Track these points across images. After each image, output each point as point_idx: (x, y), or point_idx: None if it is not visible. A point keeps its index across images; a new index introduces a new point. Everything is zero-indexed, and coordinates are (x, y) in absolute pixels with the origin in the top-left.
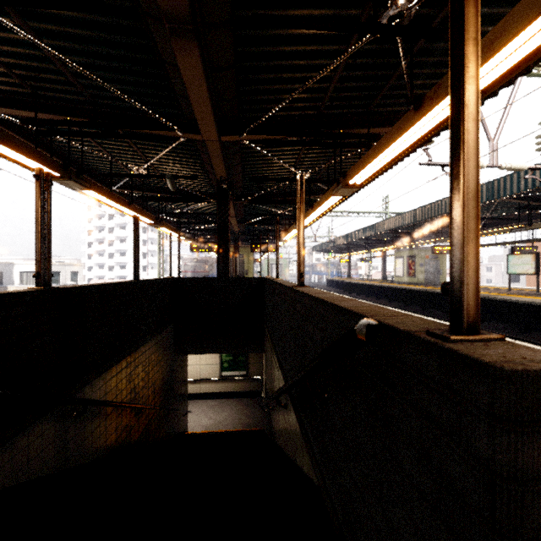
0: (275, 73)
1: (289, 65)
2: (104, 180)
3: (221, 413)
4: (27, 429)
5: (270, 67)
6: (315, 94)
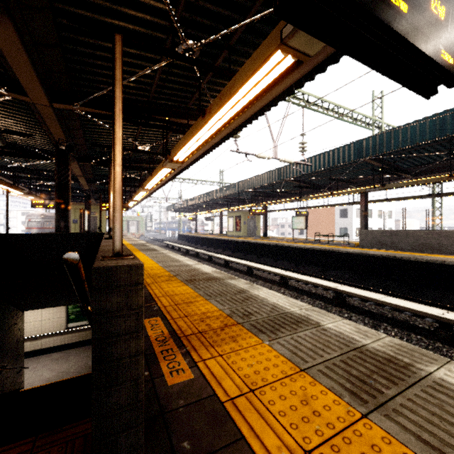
0: (104, 62)
1: None
2: None
3: (67, 363)
4: None
5: (98, 55)
6: (143, 86)
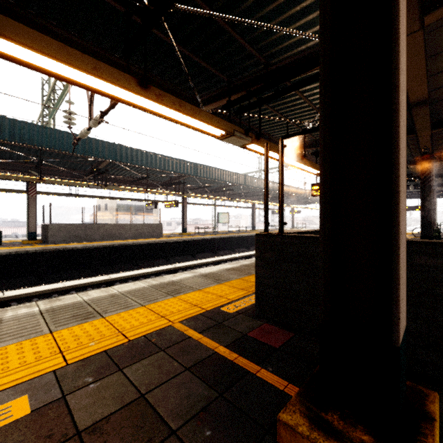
0: None
1: None
2: None
3: None
4: None
5: None
6: None
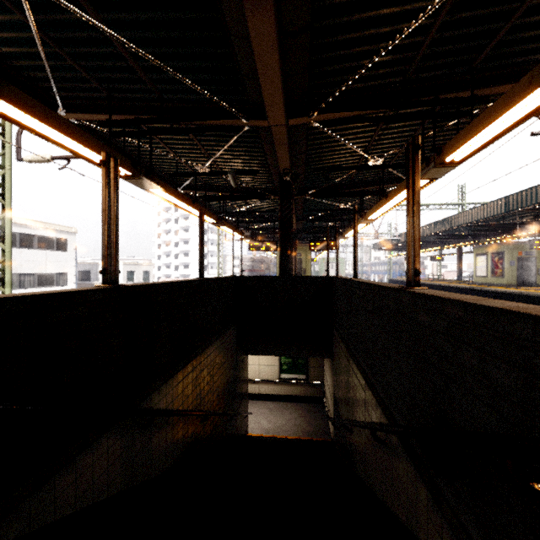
0: (357, 31)
1: (376, 16)
2: (170, 182)
3: (281, 417)
4: (92, 446)
5: (352, 23)
6: (404, 53)
